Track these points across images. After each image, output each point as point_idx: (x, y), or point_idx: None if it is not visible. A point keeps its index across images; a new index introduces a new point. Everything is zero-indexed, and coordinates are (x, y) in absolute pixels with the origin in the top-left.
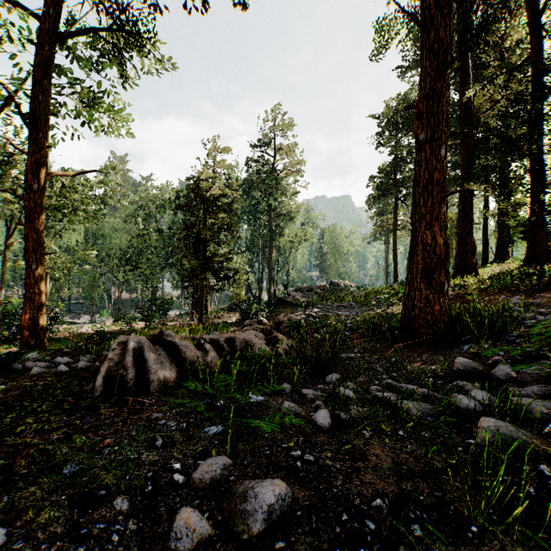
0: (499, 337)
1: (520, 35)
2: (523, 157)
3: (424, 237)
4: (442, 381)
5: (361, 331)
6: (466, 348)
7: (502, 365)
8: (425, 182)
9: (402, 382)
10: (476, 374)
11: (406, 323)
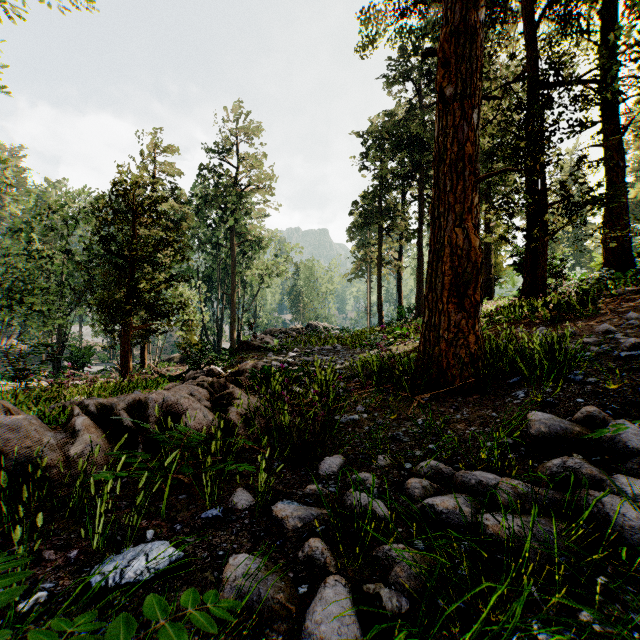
0: (560, 376)
1: (515, 47)
2: (527, 172)
3: (452, 236)
4: (514, 455)
5: (361, 378)
6: (522, 395)
7: (619, 421)
8: (454, 157)
9: (461, 466)
10: (565, 439)
11: (429, 363)
